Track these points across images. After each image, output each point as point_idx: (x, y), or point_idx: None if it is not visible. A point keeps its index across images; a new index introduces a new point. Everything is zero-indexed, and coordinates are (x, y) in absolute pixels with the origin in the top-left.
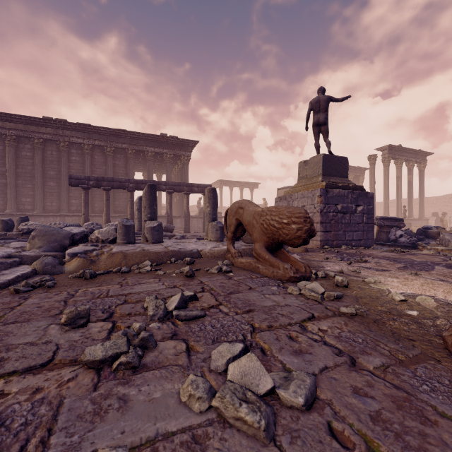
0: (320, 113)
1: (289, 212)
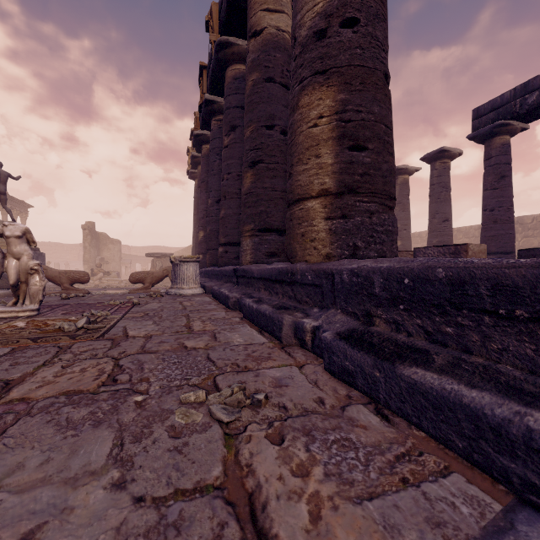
0: (1, 184)
1: (83, 273)
